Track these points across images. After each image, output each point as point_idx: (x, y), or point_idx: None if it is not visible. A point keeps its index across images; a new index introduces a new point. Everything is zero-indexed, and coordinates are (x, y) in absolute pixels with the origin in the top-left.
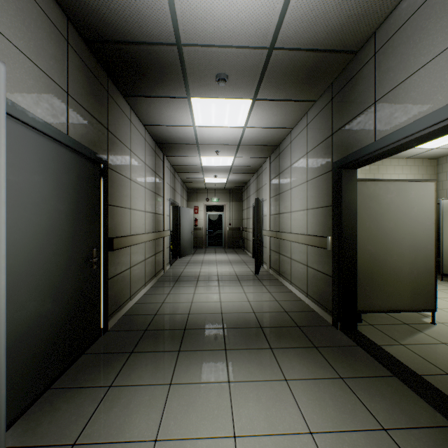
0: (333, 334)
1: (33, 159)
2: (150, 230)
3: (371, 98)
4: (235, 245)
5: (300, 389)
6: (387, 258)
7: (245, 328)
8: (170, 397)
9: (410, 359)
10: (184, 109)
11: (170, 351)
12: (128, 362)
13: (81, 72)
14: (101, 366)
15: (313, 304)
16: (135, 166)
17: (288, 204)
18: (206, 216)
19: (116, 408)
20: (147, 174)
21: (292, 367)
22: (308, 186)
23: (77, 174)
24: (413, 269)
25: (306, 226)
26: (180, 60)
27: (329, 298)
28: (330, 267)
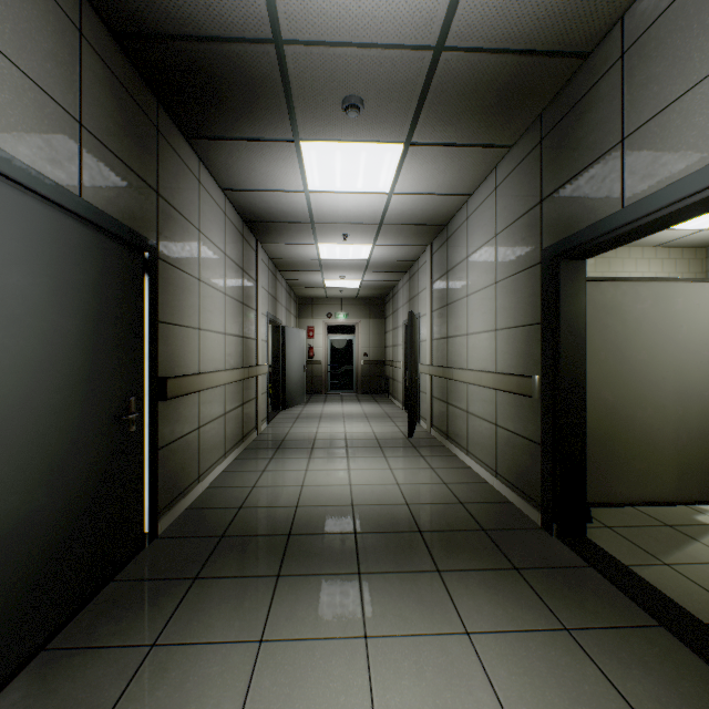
0: (545, 545)
1: (11, 237)
2: (233, 365)
3: (615, 133)
4: (374, 388)
5: (494, 652)
6: (636, 413)
7: (392, 533)
8: (259, 669)
9: (685, 592)
10: (289, 161)
11: (262, 577)
12: (188, 598)
13: (107, 89)
14: (139, 605)
15: (506, 489)
16: (207, 258)
17: (462, 321)
18: (328, 342)
19: (160, 690)
20: (228, 272)
21: (478, 607)
22: (498, 291)
23: (99, 267)
24: (680, 431)
25: (495, 358)
26: (281, 71)
27: (535, 481)
28: (537, 428)
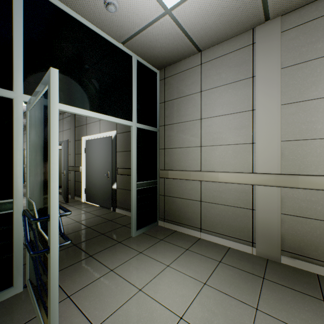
0: None
1: None
2: None
3: None
4: None
5: None
6: None
7: None
8: None
9: None
10: None
11: None
12: None
13: None
14: None
15: None
16: None
17: None
18: None
19: None
20: None
21: None
22: None
23: None
24: None
25: None
26: None
27: None
28: None
